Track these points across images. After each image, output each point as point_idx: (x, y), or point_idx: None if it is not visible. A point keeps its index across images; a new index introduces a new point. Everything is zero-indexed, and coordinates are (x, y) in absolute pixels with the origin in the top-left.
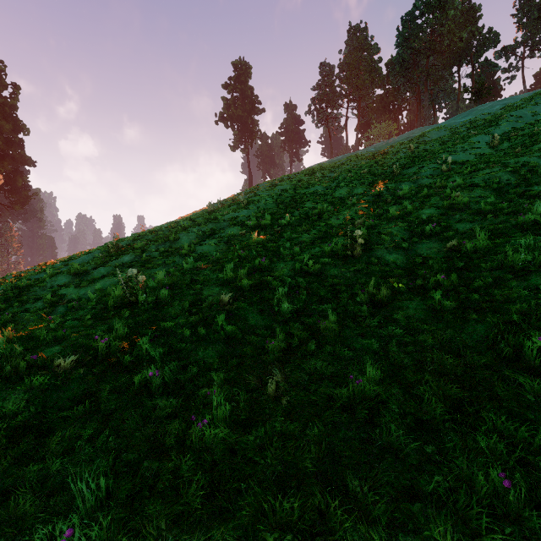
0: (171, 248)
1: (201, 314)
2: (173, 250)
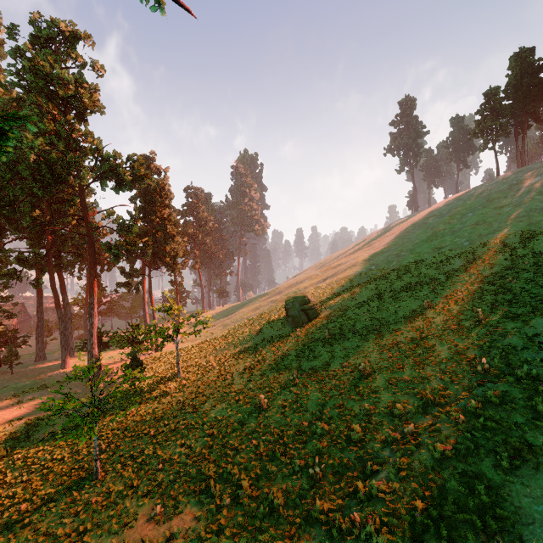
0: (383, 264)
1: (401, 279)
2: (385, 265)
